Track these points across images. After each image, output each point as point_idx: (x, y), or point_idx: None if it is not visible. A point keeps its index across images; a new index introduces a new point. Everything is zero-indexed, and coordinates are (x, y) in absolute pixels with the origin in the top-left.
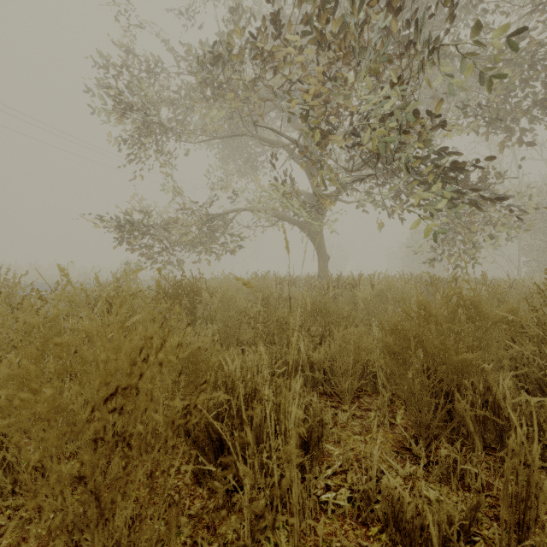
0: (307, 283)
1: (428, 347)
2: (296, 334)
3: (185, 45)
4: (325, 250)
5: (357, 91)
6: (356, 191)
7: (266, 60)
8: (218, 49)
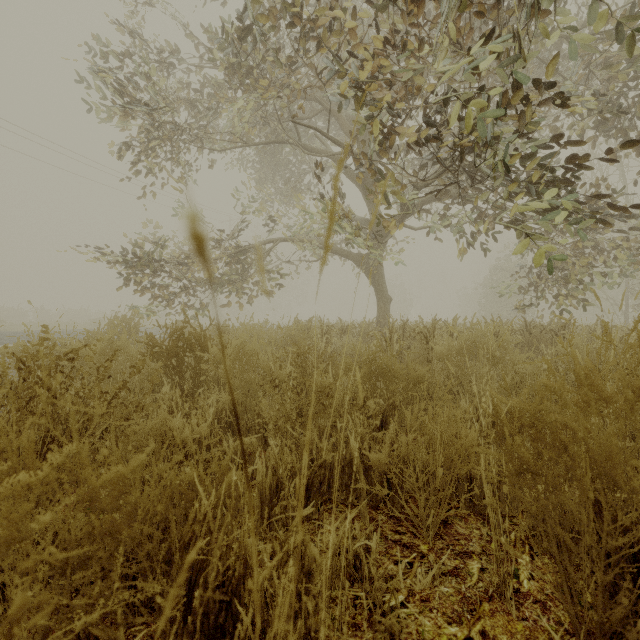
0: (363, 331)
1: (615, 471)
2: (291, 568)
3: (207, 29)
4: (385, 290)
5: (435, 55)
6: (427, 213)
7: (308, 37)
8: (243, 19)
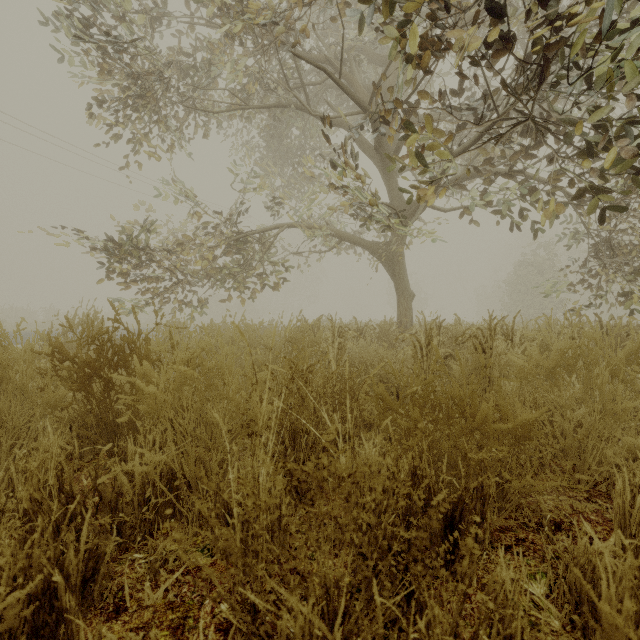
0: (383, 333)
1: None
2: None
3: None
4: (407, 285)
5: None
6: (461, 188)
7: None
8: None
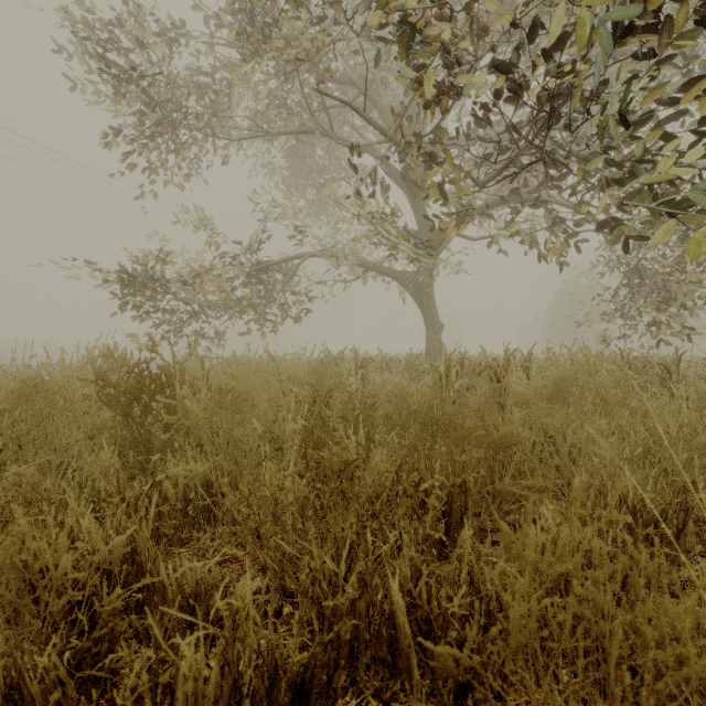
0: (409, 366)
1: None
2: None
3: None
4: (436, 316)
5: None
6: (489, 217)
7: None
8: None
